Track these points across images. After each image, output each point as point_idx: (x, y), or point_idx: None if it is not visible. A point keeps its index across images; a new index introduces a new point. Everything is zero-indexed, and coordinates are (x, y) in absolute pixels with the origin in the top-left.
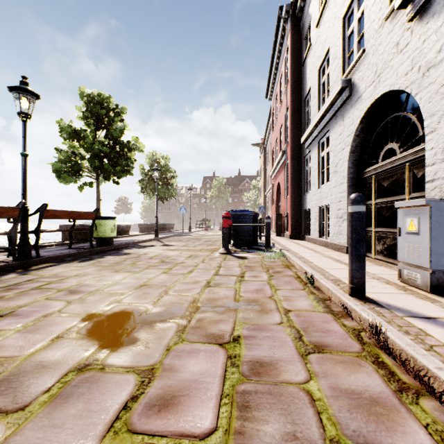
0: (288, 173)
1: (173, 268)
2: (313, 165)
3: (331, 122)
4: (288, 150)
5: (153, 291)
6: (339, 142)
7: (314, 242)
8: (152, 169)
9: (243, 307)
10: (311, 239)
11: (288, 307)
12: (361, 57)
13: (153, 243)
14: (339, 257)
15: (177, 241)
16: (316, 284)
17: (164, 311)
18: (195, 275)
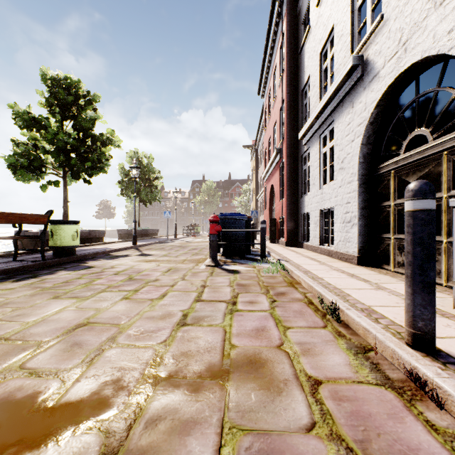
0: (284, 173)
1: (141, 289)
2: (312, 163)
3: (336, 111)
4: (283, 147)
5: (92, 339)
6: (347, 133)
7: (314, 250)
8: (130, 166)
9: (236, 376)
10: (310, 247)
11: (314, 372)
12: (378, 25)
13: (129, 253)
14: (352, 270)
15: (159, 249)
16: (340, 315)
17: (89, 396)
18: (168, 301)
